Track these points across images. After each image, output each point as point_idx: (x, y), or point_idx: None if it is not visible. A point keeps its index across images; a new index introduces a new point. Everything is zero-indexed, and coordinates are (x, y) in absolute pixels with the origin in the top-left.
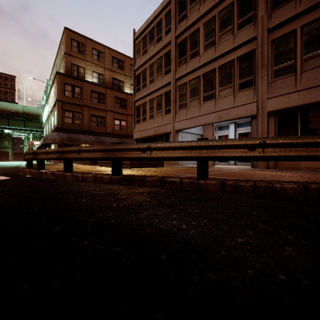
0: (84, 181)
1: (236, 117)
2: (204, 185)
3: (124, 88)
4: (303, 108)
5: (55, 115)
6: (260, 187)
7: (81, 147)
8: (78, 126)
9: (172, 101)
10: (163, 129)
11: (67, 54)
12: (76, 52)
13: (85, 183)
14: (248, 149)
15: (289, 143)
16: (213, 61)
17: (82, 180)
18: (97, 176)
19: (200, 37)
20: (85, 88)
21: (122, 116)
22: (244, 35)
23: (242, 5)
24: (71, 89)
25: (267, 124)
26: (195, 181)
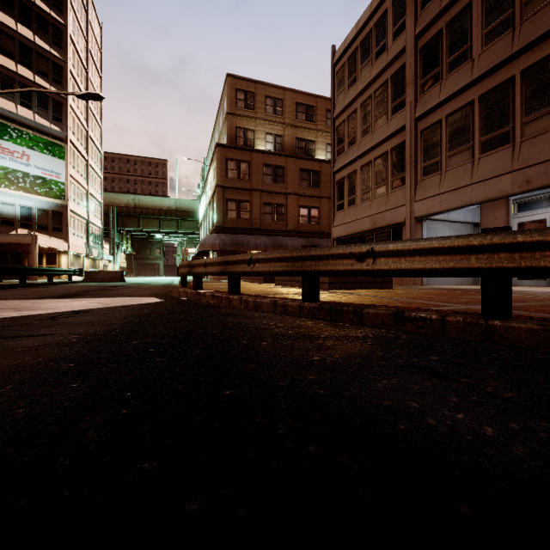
0: (257, 310)
1: None
2: (503, 332)
3: (315, 152)
4: None
5: (215, 208)
6: None
7: (253, 255)
8: (245, 222)
9: (408, 162)
10: (390, 217)
11: (230, 114)
12: (242, 109)
13: (261, 314)
14: None
15: None
16: (508, 63)
17: (254, 307)
18: (277, 303)
19: (474, 21)
20: (255, 162)
21: (312, 200)
22: None
23: None
24: (235, 167)
25: None
26: (478, 321)
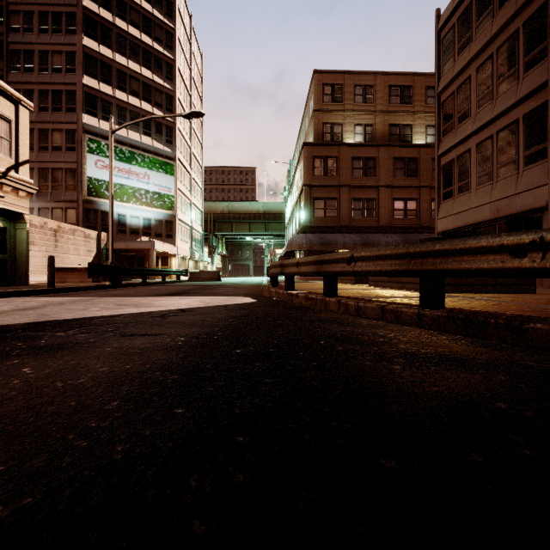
0: (360, 315)
1: None
2: None
3: (412, 137)
4: None
5: (301, 208)
6: None
7: (355, 252)
8: (332, 220)
9: None
10: (522, 201)
11: (317, 111)
12: (329, 103)
13: (369, 321)
14: None
15: None
16: None
17: (356, 312)
18: (386, 308)
19: None
20: (342, 156)
21: (409, 191)
22: None
23: None
24: (322, 164)
25: None
26: None
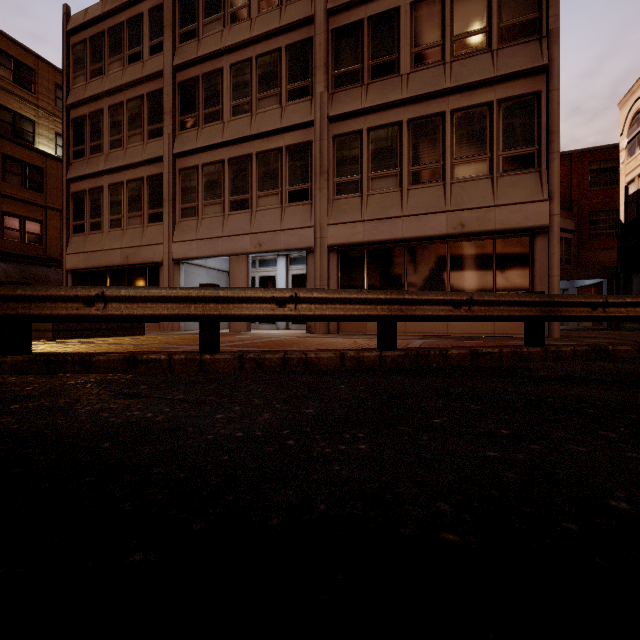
0: None
1: (285, 248)
2: (212, 363)
3: (35, 138)
4: (370, 247)
5: None
6: (291, 359)
7: None
8: None
9: (166, 197)
10: (146, 254)
11: None
12: None
13: None
14: (276, 304)
15: (325, 298)
16: (248, 141)
17: None
18: None
19: (225, 88)
20: None
21: (30, 208)
22: (296, 112)
23: (294, 62)
24: None
25: (328, 264)
26: (195, 357)
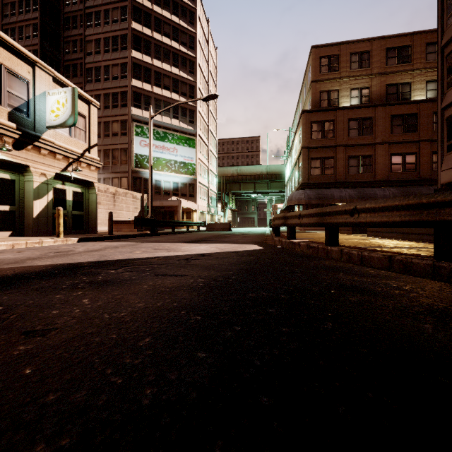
0: (364, 264)
1: None
2: None
3: (410, 94)
4: None
5: (300, 168)
6: None
7: (358, 204)
8: (329, 177)
9: None
10: None
11: (314, 81)
12: (326, 73)
13: (377, 271)
14: None
15: None
16: None
17: (359, 261)
18: (394, 258)
19: None
20: (339, 119)
21: (407, 146)
22: None
23: None
24: (319, 128)
25: None
26: None
